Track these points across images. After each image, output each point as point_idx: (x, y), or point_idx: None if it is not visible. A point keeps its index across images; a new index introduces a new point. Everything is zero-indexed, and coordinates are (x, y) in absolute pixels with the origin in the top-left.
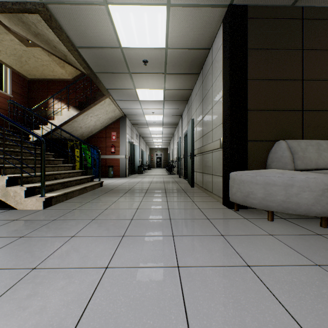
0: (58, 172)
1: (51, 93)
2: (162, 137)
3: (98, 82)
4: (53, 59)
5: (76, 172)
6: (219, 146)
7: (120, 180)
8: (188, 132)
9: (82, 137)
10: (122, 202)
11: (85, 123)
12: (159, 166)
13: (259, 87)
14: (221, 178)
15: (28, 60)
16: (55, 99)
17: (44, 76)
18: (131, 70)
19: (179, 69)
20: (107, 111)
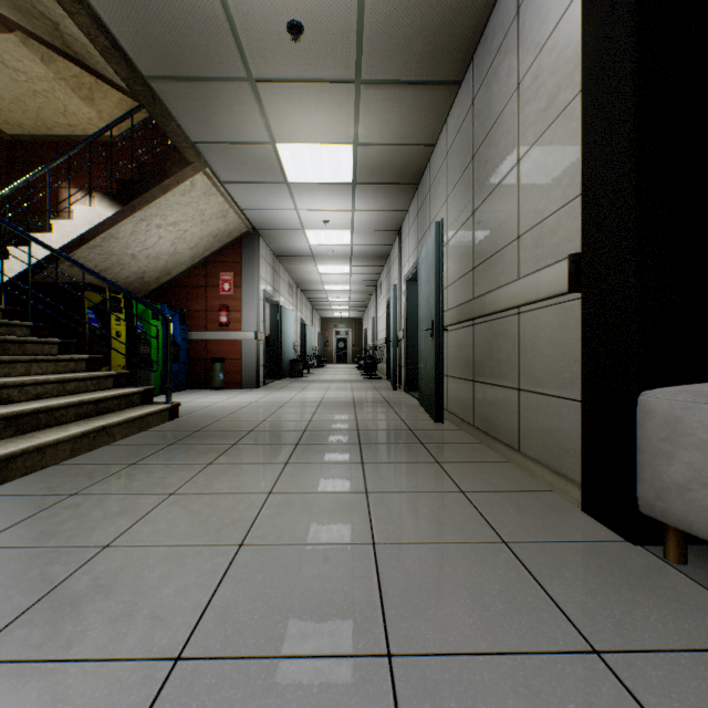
0: (11, 380)
1: (66, 173)
2: (350, 291)
3: (161, 115)
4: (58, 73)
5: (91, 379)
6: (563, 285)
7: (238, 397)
8: (421, 267)
9: (142, 284)
10: (200, 494)
11: (145, 246)
12: (343, 359)
13: None
14: (573, 406)
15: None
16: (77, 189)
17: (45, 128)
18: (256, 68)
19: (400, 63)
20: (205, 214)
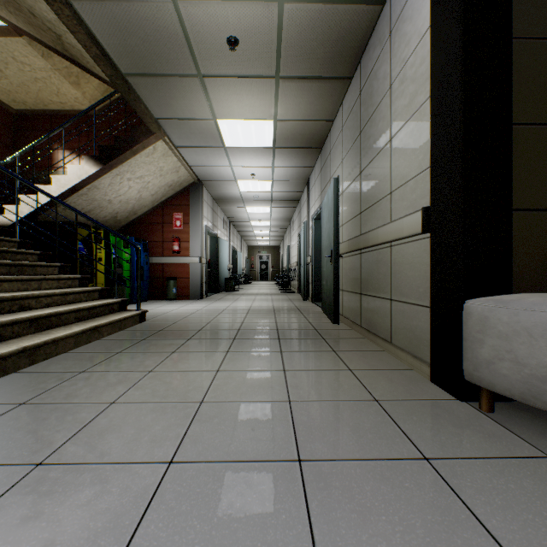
0: (31, 293)
1: (58, 138)
2: (271, 226)
3: (133, 100)
4: (54, 65)
5: (84, 293)
6: (418, 228)
7: (187, 306)
8: (323, 210)
9: (115, 221)
10: (169, 372)
11: (119, 194)
12: (265, 277)
13: (542, 60)
14: (425, 310)
15: (4, 67)
16: (66, 150)
17: (43, 105)
18: (204, 68)
19: (307, 65)
20: (163, 170)
